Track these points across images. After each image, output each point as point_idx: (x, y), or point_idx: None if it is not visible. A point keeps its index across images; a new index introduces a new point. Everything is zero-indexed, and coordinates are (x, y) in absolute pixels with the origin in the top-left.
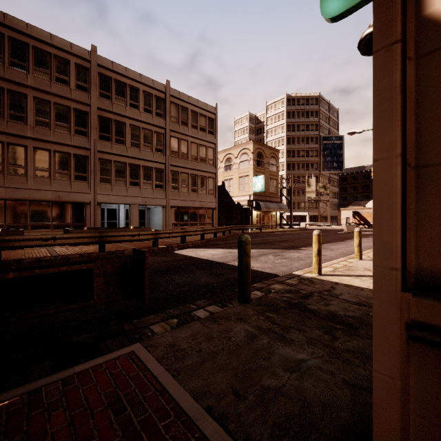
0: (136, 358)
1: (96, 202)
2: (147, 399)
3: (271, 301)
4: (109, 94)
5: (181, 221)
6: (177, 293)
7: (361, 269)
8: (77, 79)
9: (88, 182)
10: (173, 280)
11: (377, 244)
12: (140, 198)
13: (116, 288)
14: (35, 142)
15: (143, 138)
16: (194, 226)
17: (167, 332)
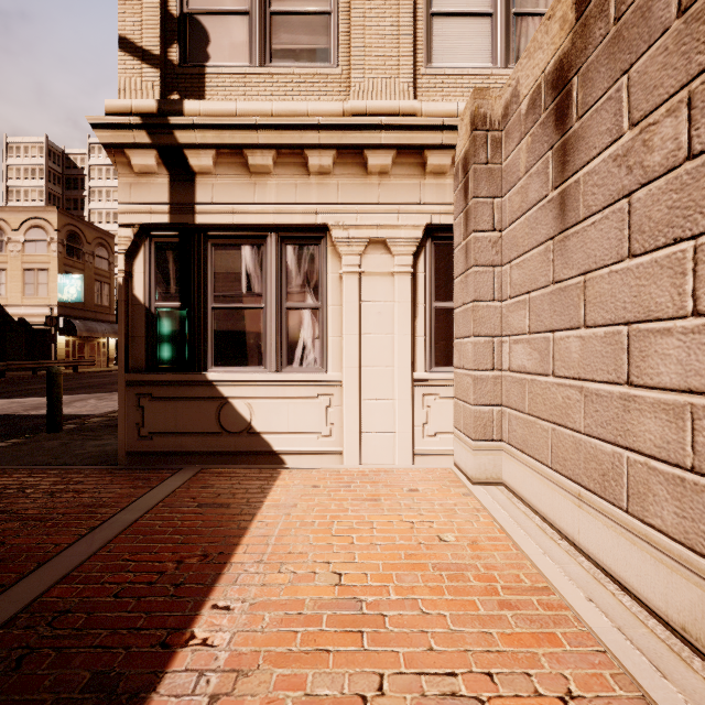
0: None
1: None
2: None
3: (88, 427)
4: None
5: None
6: None
7: None
8: None
9: None
10: None
11: (119, 360)
12: None
13: None
14: None
15: None
16: None
17: None
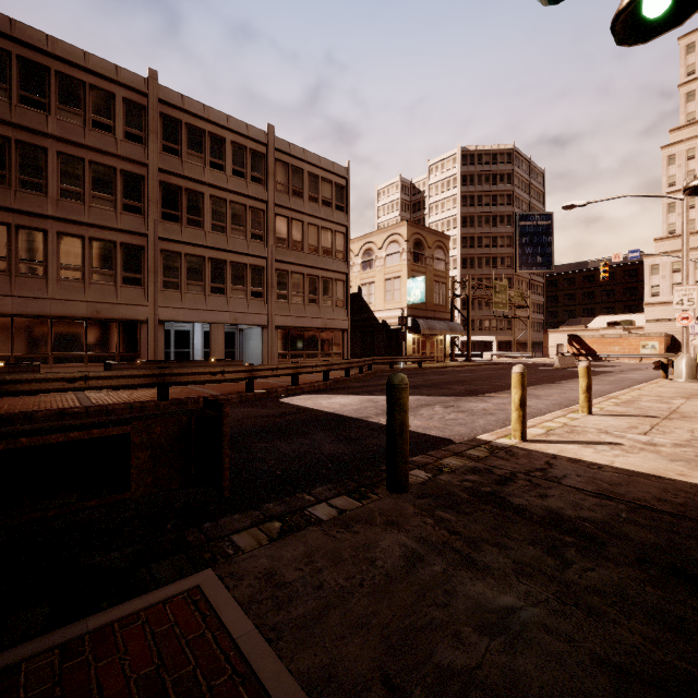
0: (202, 601)
1: (157, 320)
2: (217, 693)
3: (445, 489)
4: (177, 148)
5: (292, 350)
6: (282, 471)
7: (593, 431)
8: (127, 124)
9: (144, 289)
10: (277, 449)
11: None
12: (227, 314)
13: (172, 468)
14: (60, 225)
15: (232, 217)
16: (313, 358)
17: (262, 548)
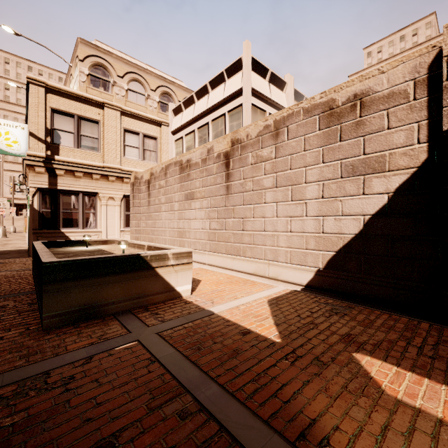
0: None
1: None
2: None
3: None
4: None
5: None
6: None
7: None
8: None
9: None
10: None
11: (30, 226)
12: None
13: None
14: None
15: None
16: None
17: None
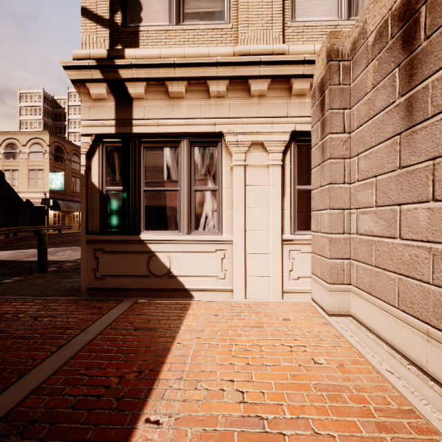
0: None
1: None
2: None
3: (64, 269)
4: None
5: None
6: None
7: None
8: None
9: None
10: None
11: (82, 226)
12: None
13: None
14: None
15: None
16: None
17: None
